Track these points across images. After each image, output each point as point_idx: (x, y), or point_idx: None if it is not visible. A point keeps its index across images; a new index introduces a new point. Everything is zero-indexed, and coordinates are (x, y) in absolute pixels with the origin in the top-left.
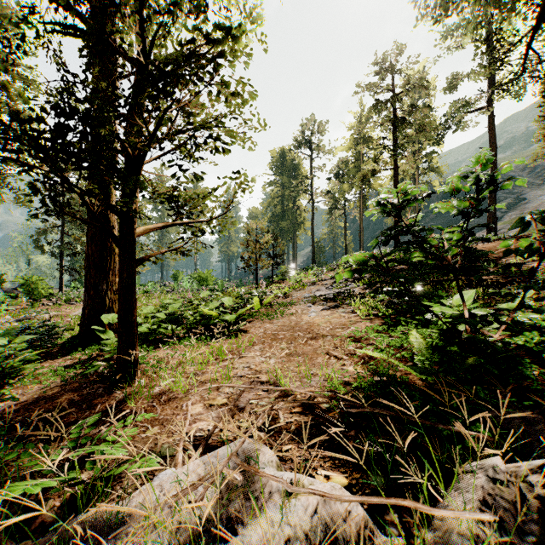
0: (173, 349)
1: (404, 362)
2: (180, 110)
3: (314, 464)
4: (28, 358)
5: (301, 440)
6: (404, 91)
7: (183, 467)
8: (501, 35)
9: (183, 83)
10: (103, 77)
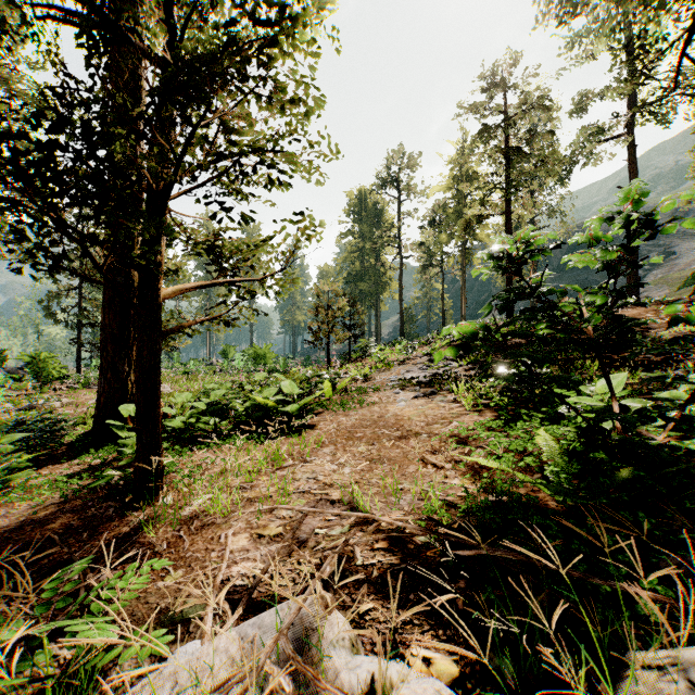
0: (214, 451)
1: (530, 473)
2: (220, 124)
3: (407, 636)
4: (15, 466)
5: (388, 595)
6: (519, 113)
7: (211, 642)
8: (646, 39)
9: (221, 85)
10: (110, 76)
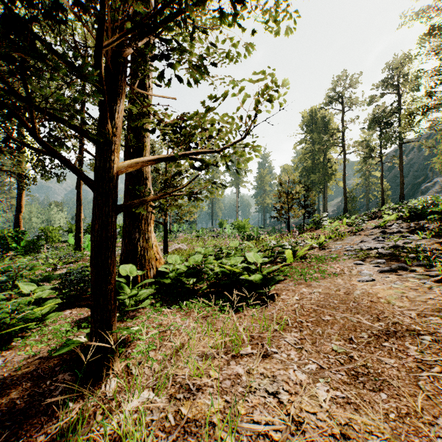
0: (184, 315)
1: None
2: None
3: None
4: (25, 317)
5: None
6: None
7: None
8: None
9: None
10: None
